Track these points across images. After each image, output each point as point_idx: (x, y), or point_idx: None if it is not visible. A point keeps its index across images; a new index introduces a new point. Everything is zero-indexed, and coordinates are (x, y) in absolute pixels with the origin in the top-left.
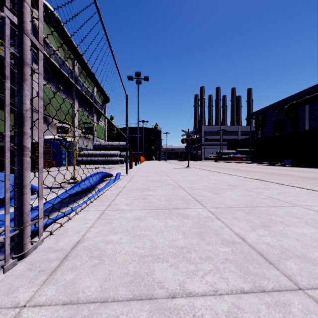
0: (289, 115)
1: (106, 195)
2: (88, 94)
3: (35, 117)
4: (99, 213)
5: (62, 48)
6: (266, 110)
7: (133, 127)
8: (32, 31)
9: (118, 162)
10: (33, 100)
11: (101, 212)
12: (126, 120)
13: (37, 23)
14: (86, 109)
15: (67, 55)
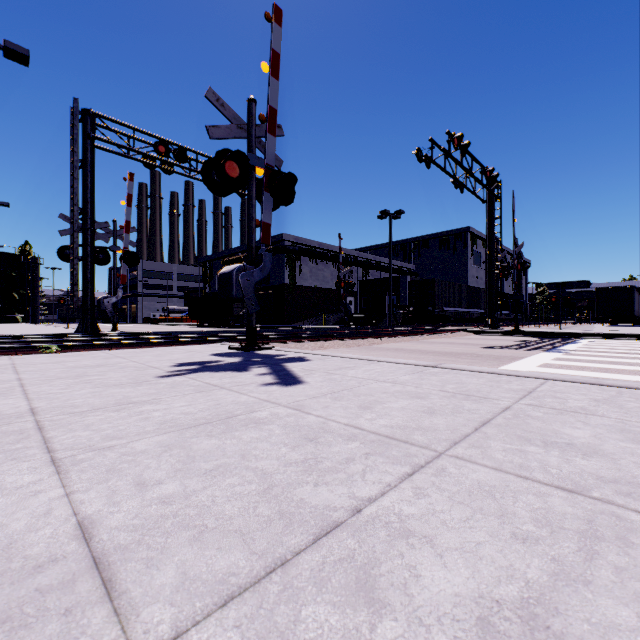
0: None
1: None
2: None
3: None
4: None
5: None
6: (211, 258)
7: None
8: None
9: None
10: None
11: None
12: None
13: None
14: None
15: None
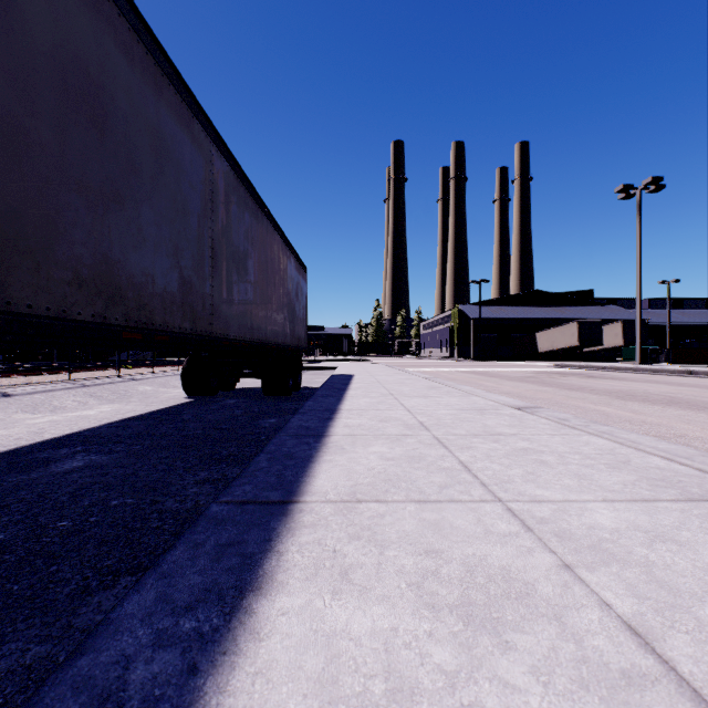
0: None
1: None
2: None
3: None
4: None
5: None
6: None
7: None
8: None
9: None
10: None
11: None
12: None
13: None
14: None
15: None
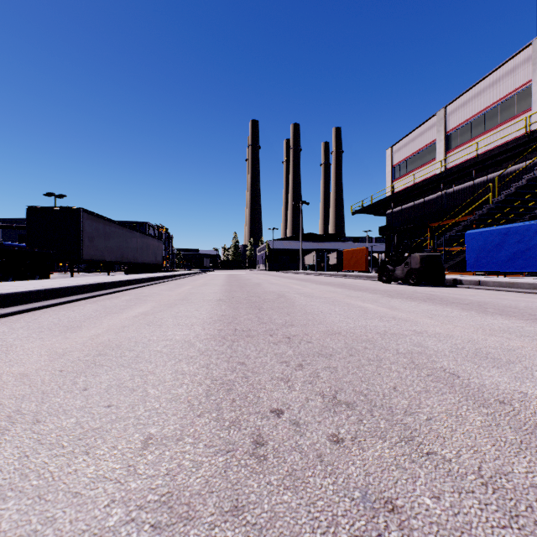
0: None
1: None
2: None
3: None
4: None
5: None
6: None
7: None
8: None
9: None
10: None
11: None
12: None
13: None
14: None
15: None
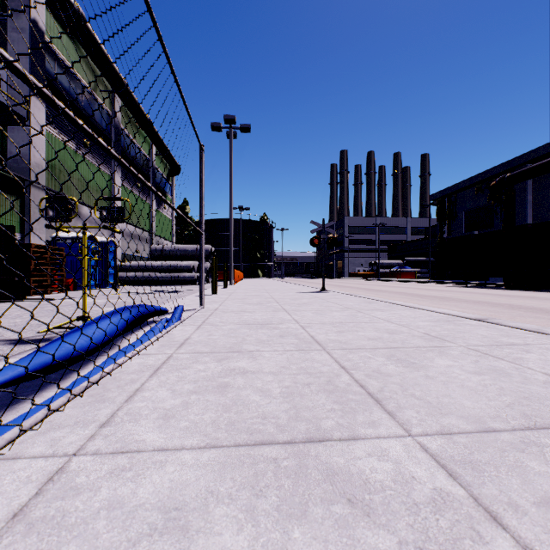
0: (498, 198)
1: (124, 374)
2: (140, 157)
3: (35, 196)
4: (41, 479)
5: (90, 71)
6: (457, 189)
7: (224, 220)
8: (29, 33)
9: (194, 281)
10: (30, 164)
11: (53, 467)
12: (201, 196)
13: (39, 20)
14: (137, 184)
15: (101, 84)
